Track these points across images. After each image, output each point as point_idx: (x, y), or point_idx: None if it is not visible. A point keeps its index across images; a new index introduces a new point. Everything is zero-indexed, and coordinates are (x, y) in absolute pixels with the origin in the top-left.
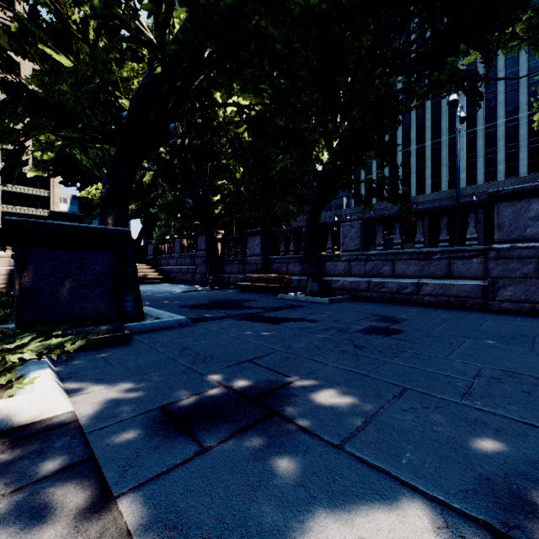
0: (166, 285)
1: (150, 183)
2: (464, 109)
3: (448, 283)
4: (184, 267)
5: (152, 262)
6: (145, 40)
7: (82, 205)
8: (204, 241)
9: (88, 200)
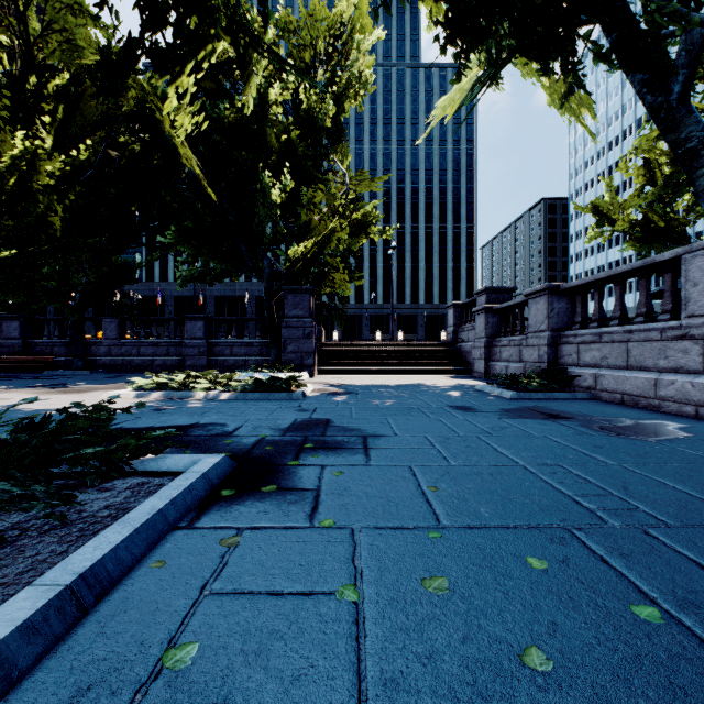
0: None
1: None
2: None
3: (167, 359)
4: None
5: None
6: None
7: None
8: None
9: None
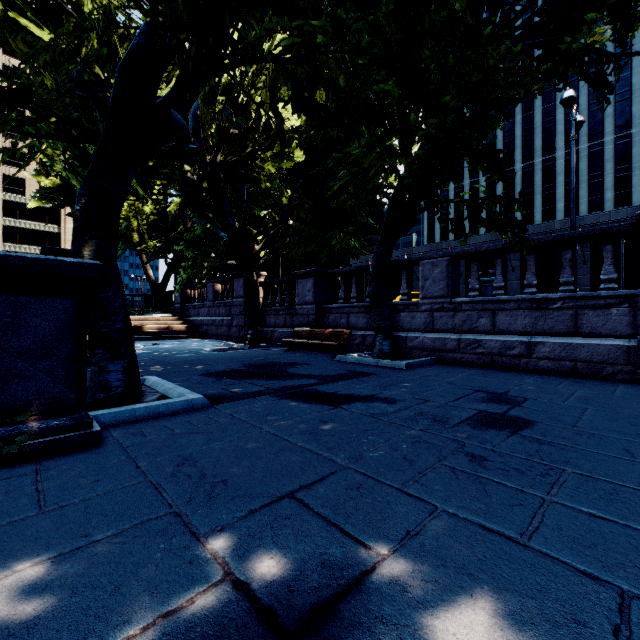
0: (195, 340)
1: (176, 213)
2: (563, 124)
3: (574, 342)
4: (218, 318)
5: (178, 312)
6: None
7: None
8: (242, 285)
9: None
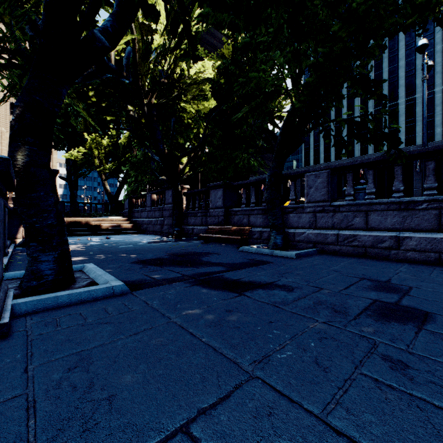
0: (137, 235)
1: (125, 145)
2: (404, 80)
3: (439, 237)
4: (154, 219)
5: (127, 215)
6: (111, 2)
7: (69, 165)
8: (170, 195)
9: (75, 162)
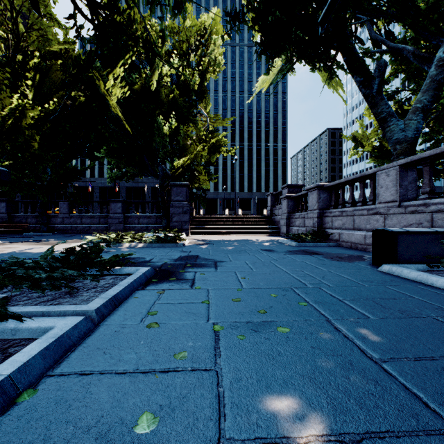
0: None
1: None
2: None
3: (99, 226)
4: None
5: None
6: None
7: None
8: None
9: None
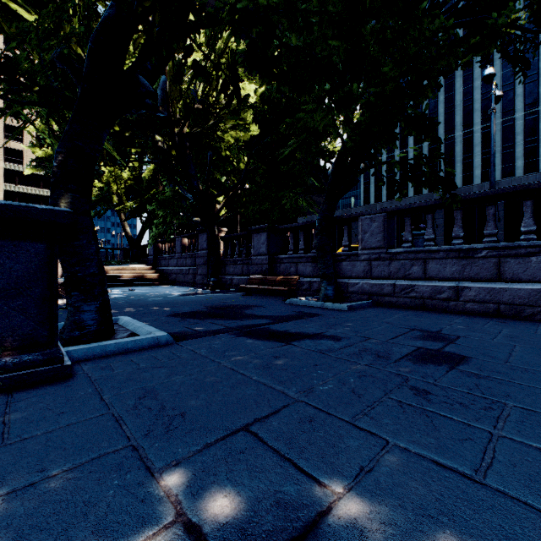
0: (165, 287)
1: (150, 179)
2: (479, 103)
3: (498, 287)
4: (185, 268)
5: (151, 262)
6: None
7: None
8: (205, 239)
9: None
